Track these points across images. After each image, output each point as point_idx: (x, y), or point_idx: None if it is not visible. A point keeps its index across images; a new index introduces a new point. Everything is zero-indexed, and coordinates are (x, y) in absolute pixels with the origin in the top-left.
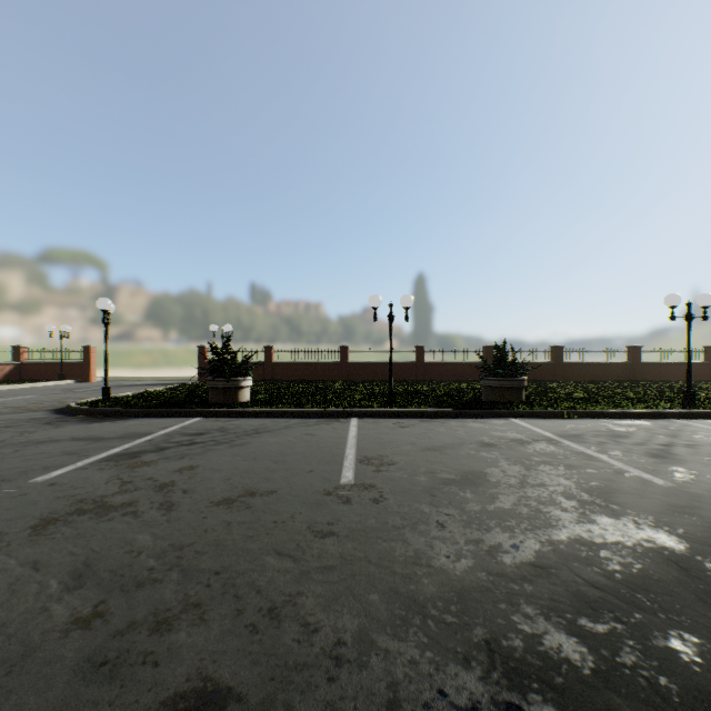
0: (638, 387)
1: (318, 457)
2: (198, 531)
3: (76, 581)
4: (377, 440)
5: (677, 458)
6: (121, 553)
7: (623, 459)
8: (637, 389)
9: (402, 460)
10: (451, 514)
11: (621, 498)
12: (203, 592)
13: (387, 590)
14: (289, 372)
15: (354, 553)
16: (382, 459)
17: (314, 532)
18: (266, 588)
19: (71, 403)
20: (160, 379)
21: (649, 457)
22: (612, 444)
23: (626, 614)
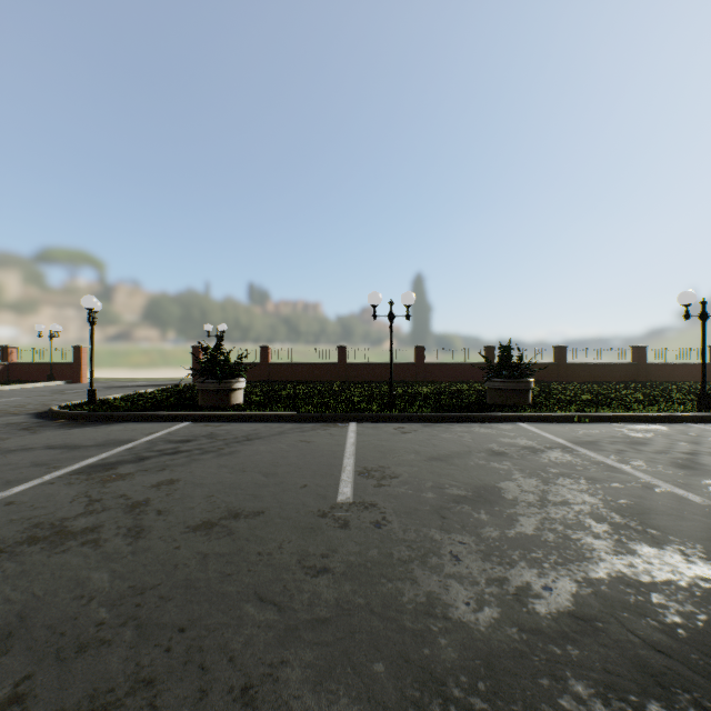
0: (645, 388)
1: (313, 468)
2: (166, 567)
3: (1, 643)
4: (377, 448)
5: (707, 469)
6: (68, 600)
7: (649, 470)
8: (644, 390)
9: (406, 472)
10: (466, 543)
11: (658, 520)
12: (160, 661)
13: (394, 656)
14: (286, 373)
15: (353, 599)
16: (384, 471)
17: (306, 568)
18: (241, 653)
19: (54, 407)
20: (154, 380)
21: (676, 468)
22: (633, 453)
23: (707, 696)
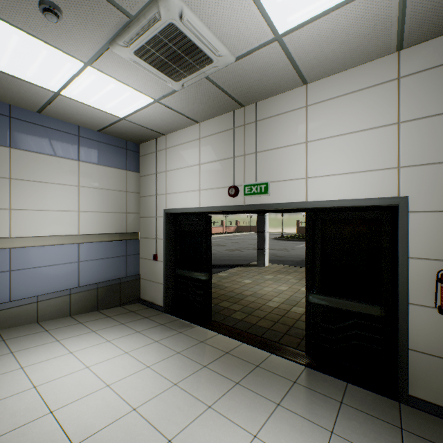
0: None
1: None
2: None
3: None
4: None
5: None
6: None
7: None
8: None
9: None
10: None
11: None
12: None
13: None
14: None
15: None
16: None
17: None
18: None
19: (276, 237)
20: (279, 233)
21: None
22: None
23: None
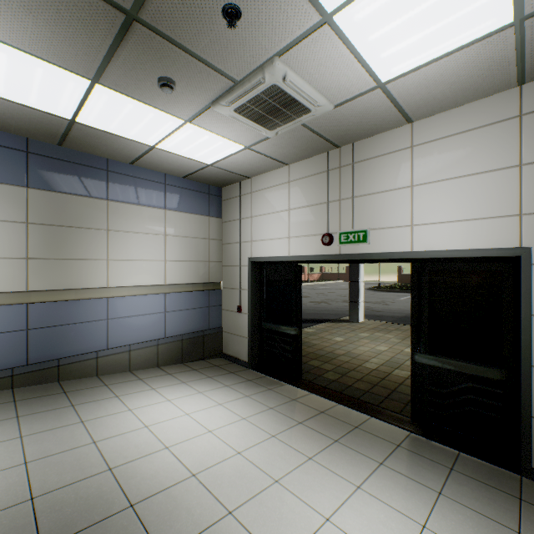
0: None
1: None
2: None
3: None
4: None
5: None
6: None
7: None
8: None
9: None
10: None
11: None
12: None
13: None
14: None
15: None
16: None
17: None
18: None
19: (371, 287)
20: (375, 281)
21: None
22: None
23: None
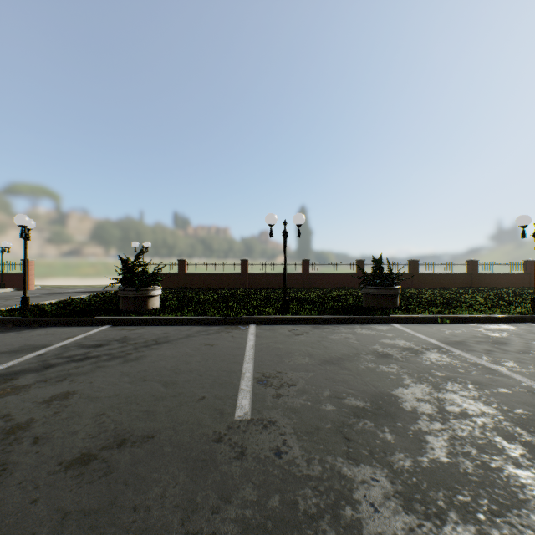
0: (481, 293)
1: (213, 375)
2: None
3: None
4: (274, 351)
5: None
6: None
7: (524, 372)
8: (481, 294)
9: (303, 378)
10: (380, 480)
11: None
12: None
13: None
14: (199, 281)
15: None
16: (281, 377)
17: None
18: None
19: None
20: (91, 287)
21: None
22: (500, 353)
23: None
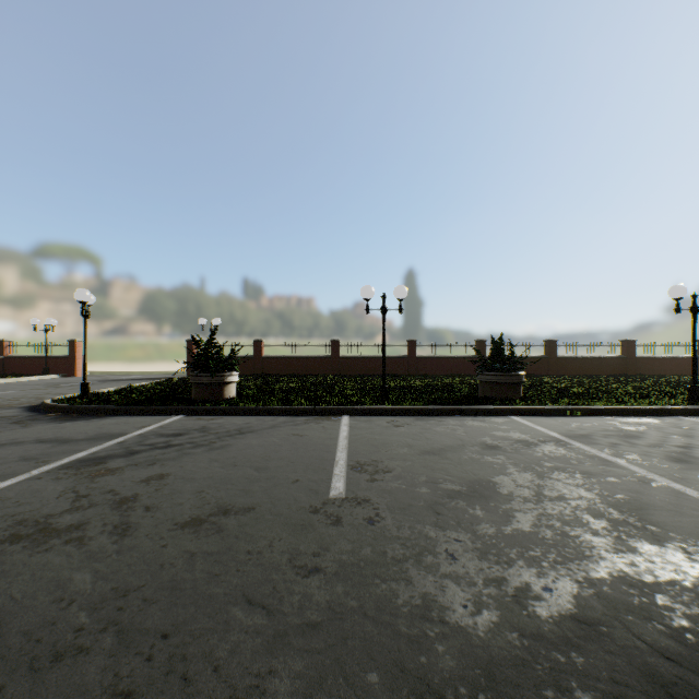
0: (635, 381)
1: (305, 462)
2: (152, 567)
3: None
4: (370, 442)
5: None
6: (47, 603)
7: (644, 464)
8: (634, 384)
9: (399, 466)
10: (462, 540)
11: (657, 516)
12: (141, 671)
13: (389, 665)
14: (279, 366)
15: (346, 601)
16: (377, 465)
17: (296, 568)
18: (226, 662)
19: (46, 400)
20: (148, 373)
21: (671, 461)
22: (626, 446)
23: None
